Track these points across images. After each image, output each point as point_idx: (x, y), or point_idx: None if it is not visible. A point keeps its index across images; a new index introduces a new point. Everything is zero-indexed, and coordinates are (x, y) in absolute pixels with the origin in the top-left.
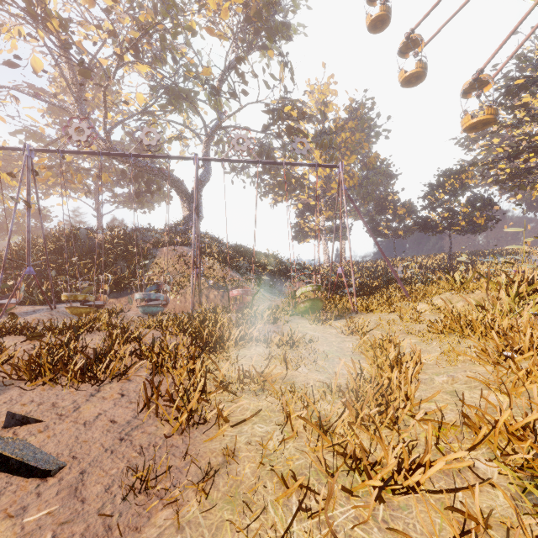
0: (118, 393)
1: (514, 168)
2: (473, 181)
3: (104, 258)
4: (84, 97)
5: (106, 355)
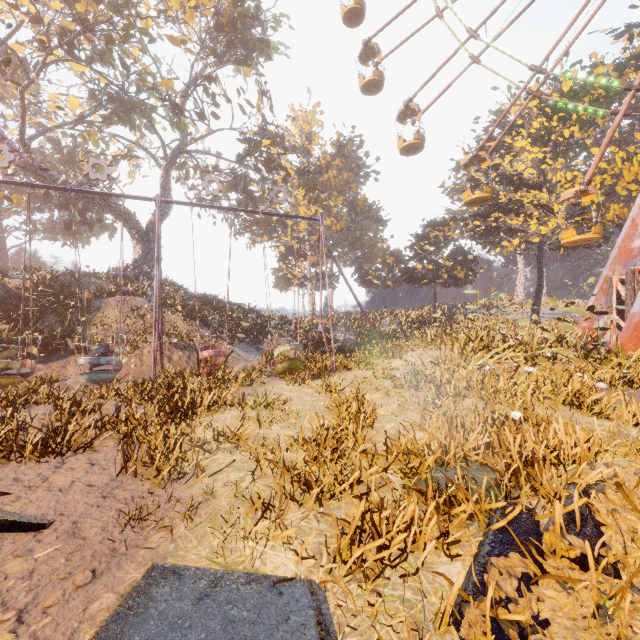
0: (87, 463)
1: (488, 226)
2: (455, 235)
3: (24, 311)
4: None
5: (67, 427)
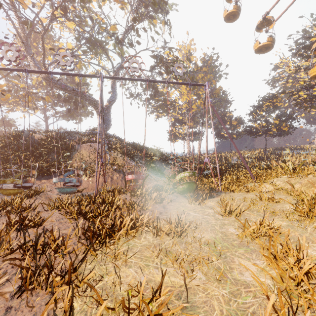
0: None
1: (309, 95)
2: (280, 104)
3: (40, 151)
4: (36, 48)
5: None
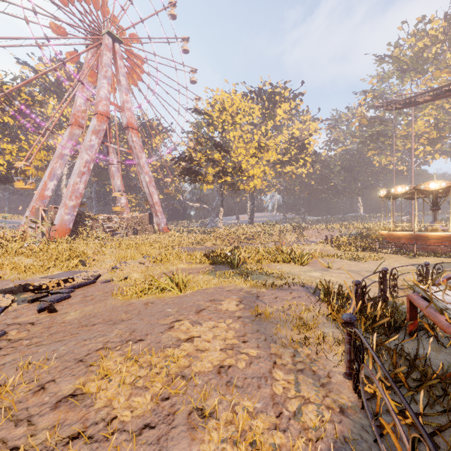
0: None
1: None
2: None
3: None
4: None
5: None
